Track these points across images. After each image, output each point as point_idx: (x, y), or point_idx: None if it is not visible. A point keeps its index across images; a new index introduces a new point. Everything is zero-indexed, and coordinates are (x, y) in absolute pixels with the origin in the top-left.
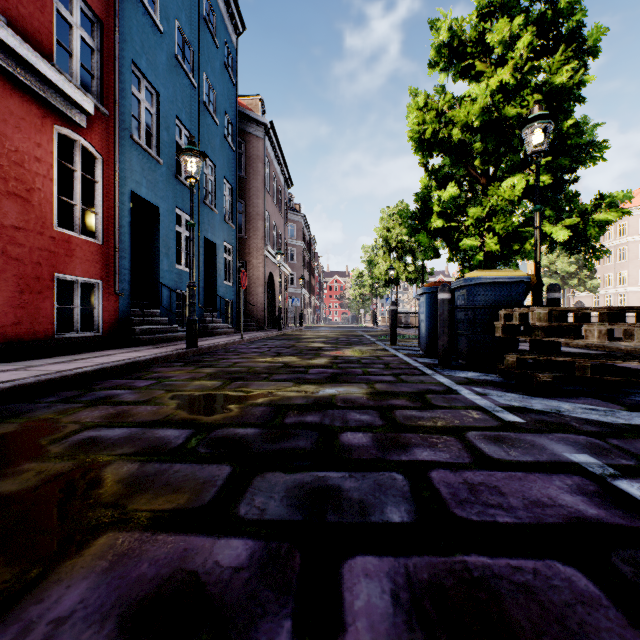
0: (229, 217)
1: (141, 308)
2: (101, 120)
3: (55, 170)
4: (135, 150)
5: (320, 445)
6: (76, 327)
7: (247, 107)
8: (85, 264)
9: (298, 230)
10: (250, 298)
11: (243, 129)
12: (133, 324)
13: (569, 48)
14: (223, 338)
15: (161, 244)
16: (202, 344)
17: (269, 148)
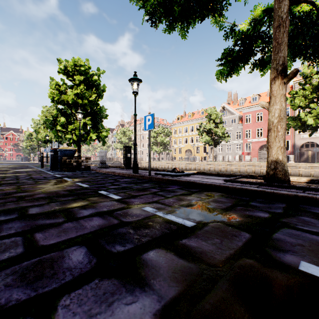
0: None
1: None
2: None
3: None
4: None
5: (15, 177)
6: None
7: None
8: None
9: None
10: None
11: None
12: None
13: (96, 89)
14: None
15: None
16: None
17: None
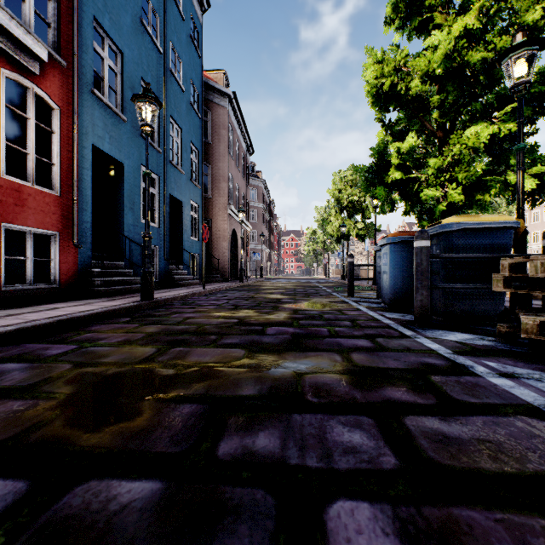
0: (195, 178)
1: (105, 260)
2: (58, 70)
3: (3, 115)
4: (97, 105)
5: None
6: (29, 279)
7: (212, 79)
8: (39, 215)
9: (259, 194)
10: (215, 252)
11: (208, 99)
12: (94, 276)
13: None
14: (186, 289)
15: (125, 199)
16: (161, 296)
17: (232, 117)
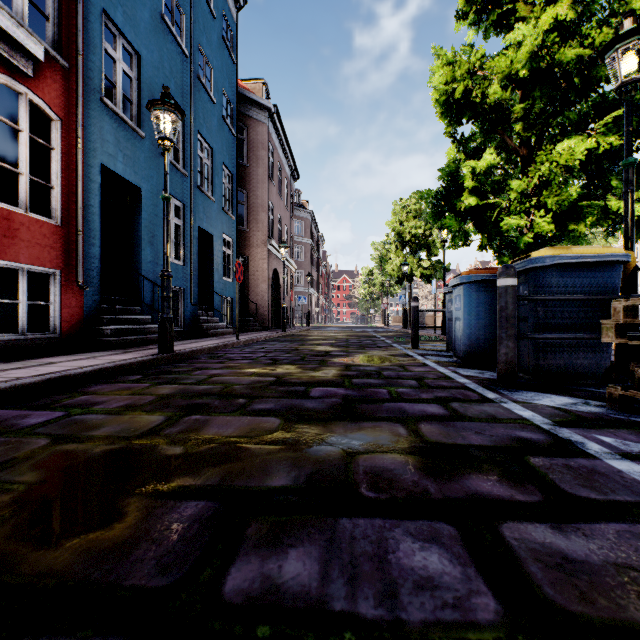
0: (229, 207)
1: (117, 305)
2: (58, 73)
3: None
4: (107, 117)
5: None
6: (21, 327)
7: (249, 90)
8: (34, 248)
9: (306, 227)
10: (252, 296)
11: (245, 113)
12: (103, 323)
13: None
14: (216, 340)
15: (143, 231)
16: (185, 348)
17: (273, 135)
